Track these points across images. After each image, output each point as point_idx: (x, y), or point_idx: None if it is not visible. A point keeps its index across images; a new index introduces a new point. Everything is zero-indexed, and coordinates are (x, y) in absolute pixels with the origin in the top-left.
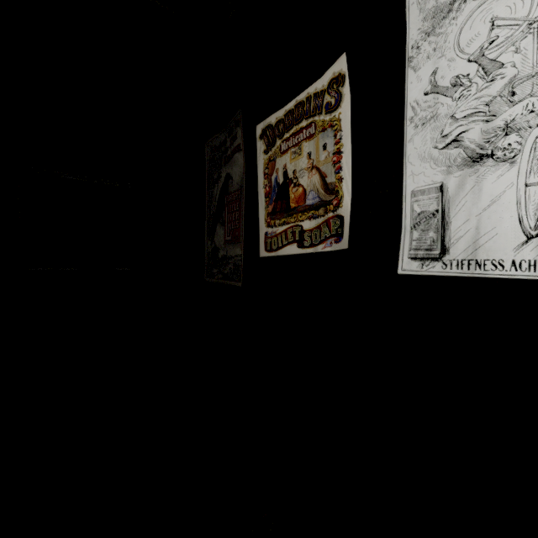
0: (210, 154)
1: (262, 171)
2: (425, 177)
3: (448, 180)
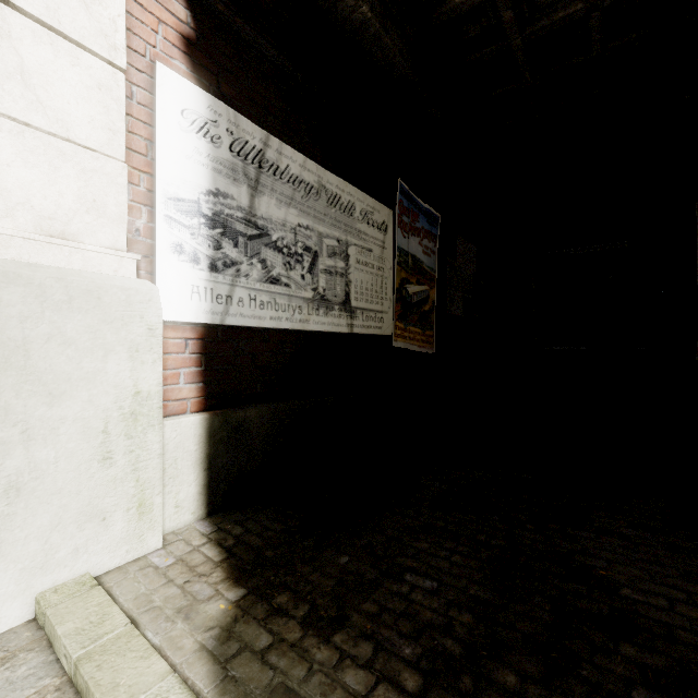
0: None
1: None
2: None
3: None
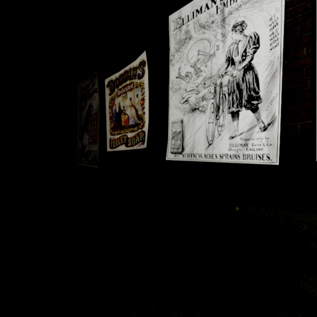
0: (80, 91)
1: (108, 105)
2: (176, 116)
3: (184, 118)
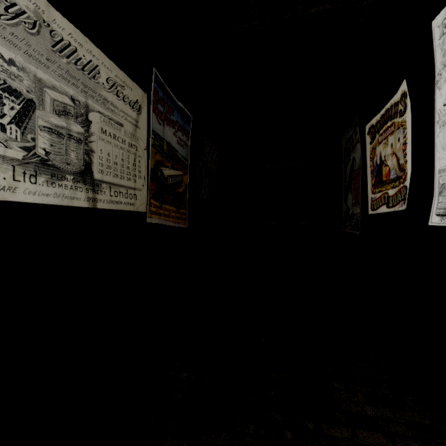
0: (344, 144)
1: (369, 156)
2: (444, 161)
3: None
